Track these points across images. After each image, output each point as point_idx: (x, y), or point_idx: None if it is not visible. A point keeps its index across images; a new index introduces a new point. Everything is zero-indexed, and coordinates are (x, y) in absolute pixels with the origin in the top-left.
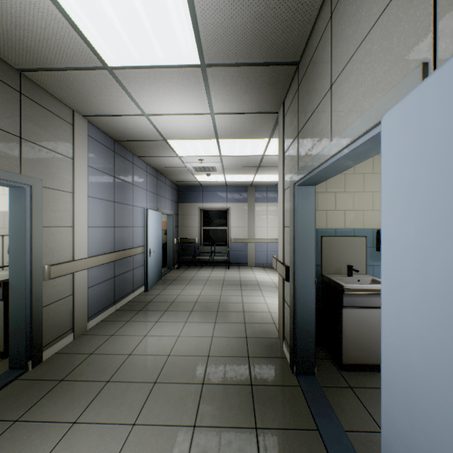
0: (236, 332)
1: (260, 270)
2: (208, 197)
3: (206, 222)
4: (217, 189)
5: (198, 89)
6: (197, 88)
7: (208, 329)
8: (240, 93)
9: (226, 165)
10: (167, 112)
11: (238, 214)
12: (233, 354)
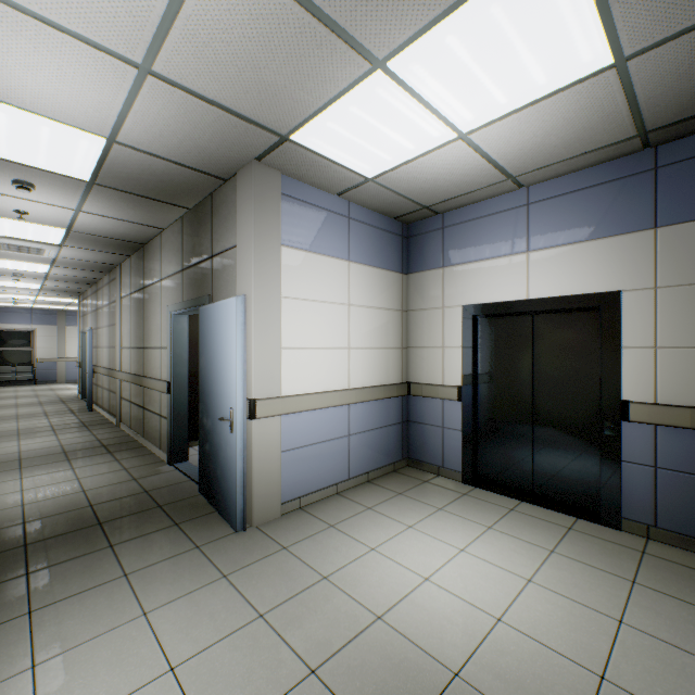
0: (54, 398)
1: (73, 384)
2: (8, 318)
3: (4, 343)
4: (20, 311)
5: (36, 290)
6: (35, 290)
7: (35, 399)
8: (58, 293)
9: (39, 302)
10: (10, 291)
11: (46, 335)
12: (54, 400)
